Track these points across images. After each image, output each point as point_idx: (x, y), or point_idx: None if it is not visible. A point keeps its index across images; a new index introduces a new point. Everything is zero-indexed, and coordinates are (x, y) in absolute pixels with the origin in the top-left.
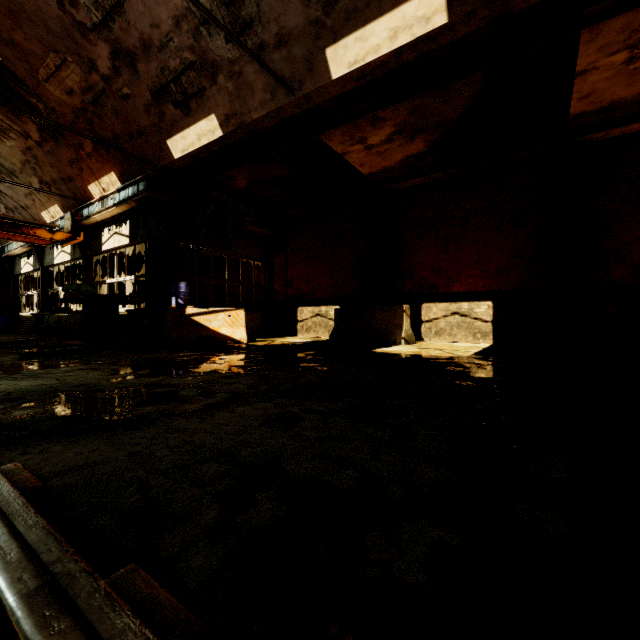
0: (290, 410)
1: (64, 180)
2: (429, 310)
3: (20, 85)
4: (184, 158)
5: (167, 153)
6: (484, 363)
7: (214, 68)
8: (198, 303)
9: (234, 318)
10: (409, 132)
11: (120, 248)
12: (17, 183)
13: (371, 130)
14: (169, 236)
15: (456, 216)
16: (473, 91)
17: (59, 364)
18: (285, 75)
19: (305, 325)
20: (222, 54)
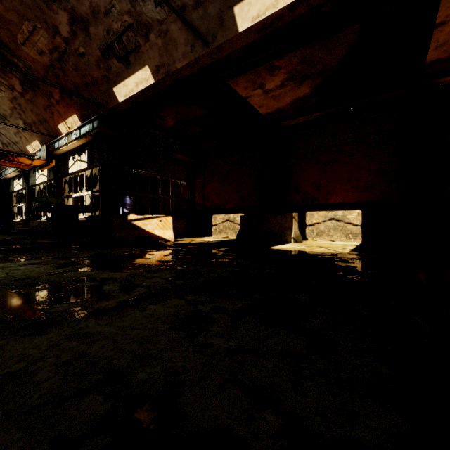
0: (200, 309)
1: (41, 121)
2: (312, 217)
3: (4, 48)
4: (126, 102)
5: (113, 98)
6: (364, 259)
7: (147, 28)
8: (140, 212)
9: (164, 223)
10: (298, 78)
11: (81, 171)
12: (5, 123)
13: (268, 77)
14: (116, 161)
15: (333, 145)
16: (351, 42)
17: (20, 259)
18: (201, 31)
19: (218, 228)
20: (153, 16)
